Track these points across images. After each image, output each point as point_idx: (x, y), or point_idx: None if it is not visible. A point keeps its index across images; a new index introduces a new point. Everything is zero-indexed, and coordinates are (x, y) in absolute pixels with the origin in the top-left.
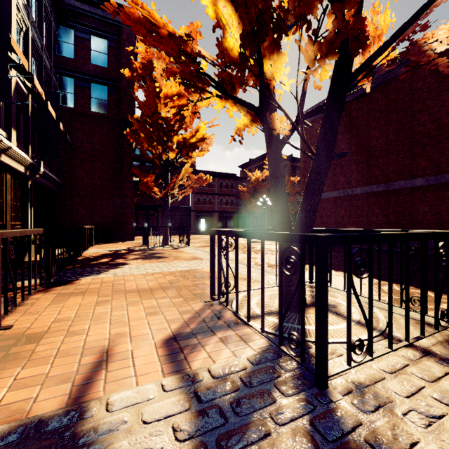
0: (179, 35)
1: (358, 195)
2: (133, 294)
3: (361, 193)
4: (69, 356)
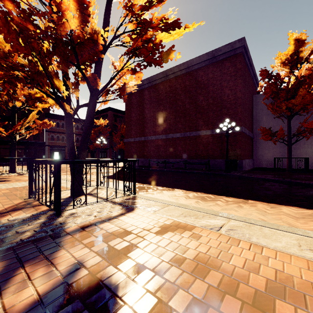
0: (3, 52)
1: (154, 140)
2: None
3: (155, 139)
4: None
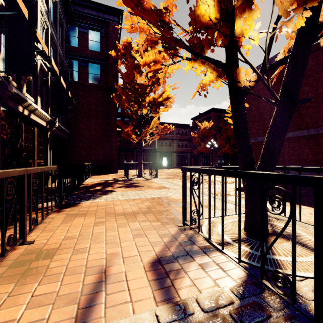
0: (159, 8)
1: (290, 138)
2: (121, 216)
3: (293, 137)
4: (74, 273)
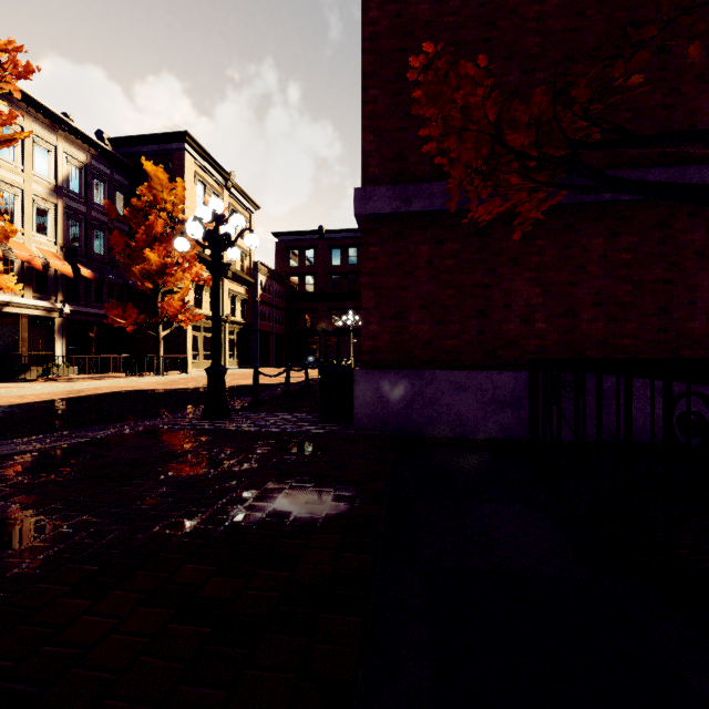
0: None
1: None
2: None
3: None
4: None
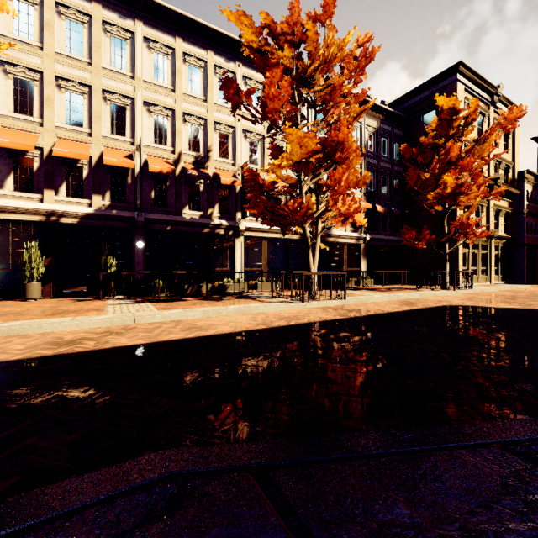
0: None
1: None
2: None
3: None
4: None
